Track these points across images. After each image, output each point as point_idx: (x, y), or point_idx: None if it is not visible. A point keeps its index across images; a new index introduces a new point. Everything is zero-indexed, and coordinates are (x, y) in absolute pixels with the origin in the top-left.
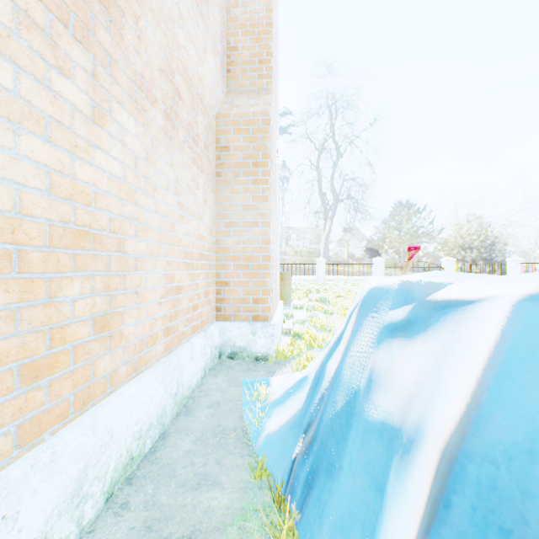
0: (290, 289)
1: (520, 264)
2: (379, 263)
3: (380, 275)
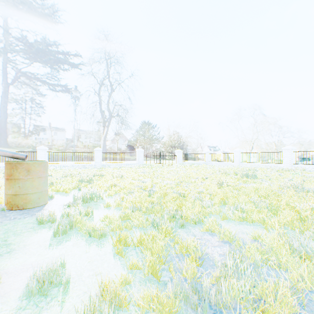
0: (44, 184)
1: (210, 154)
2: (141, 152)
3: (141, 161)
